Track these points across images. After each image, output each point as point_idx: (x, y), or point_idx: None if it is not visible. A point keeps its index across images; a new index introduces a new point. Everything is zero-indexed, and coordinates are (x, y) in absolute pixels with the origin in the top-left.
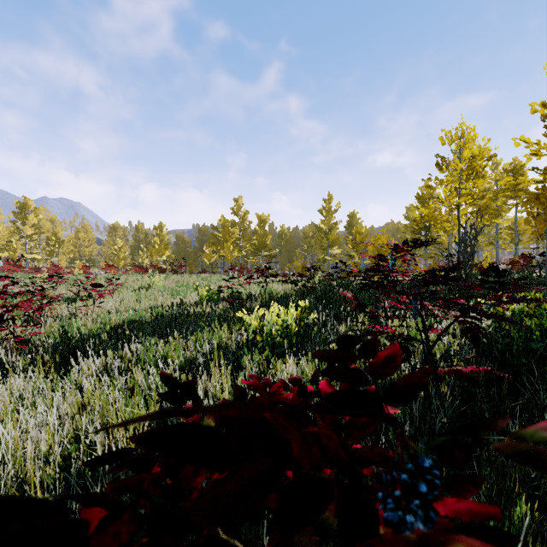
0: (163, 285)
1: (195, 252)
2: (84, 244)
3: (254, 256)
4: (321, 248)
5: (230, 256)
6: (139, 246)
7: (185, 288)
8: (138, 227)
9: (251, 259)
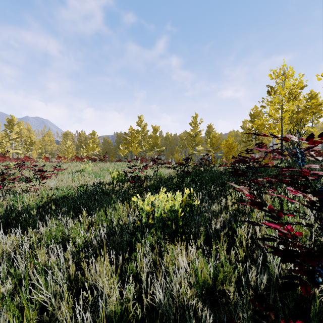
0: (92, 169)
1: (115, 149)
2: (48, 144)
3: (150, 151)
4: (191, 146)
5: (135, 151)
6: (81, 145)
7: (105, 171)
8: (81, 134)
9: (148, 153)
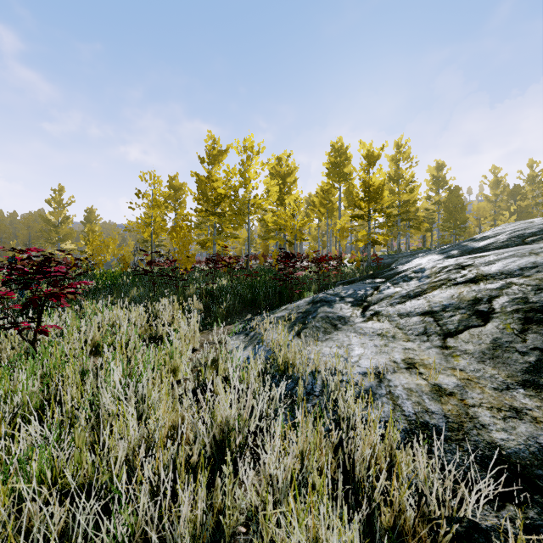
0: None
1: None
2: None
3: None
4: (49, 241)
5: None
6: None
7: None
8: None
9: None
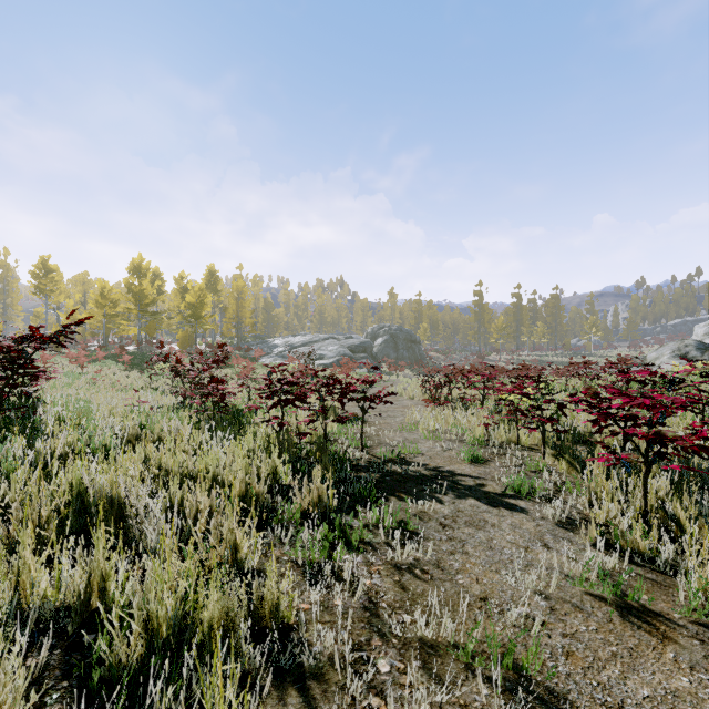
0: None
1: None
2: None
3: None
4: None
5: None
6: None
7: None
8: None
9: None
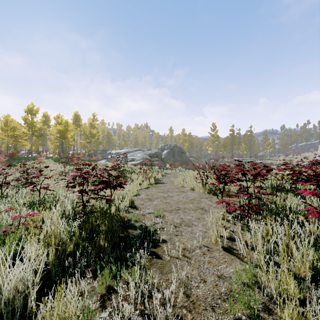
0: None
1: None
2: None
3: None
4: None
5: None
6: None
7: None
8: None
9: None
